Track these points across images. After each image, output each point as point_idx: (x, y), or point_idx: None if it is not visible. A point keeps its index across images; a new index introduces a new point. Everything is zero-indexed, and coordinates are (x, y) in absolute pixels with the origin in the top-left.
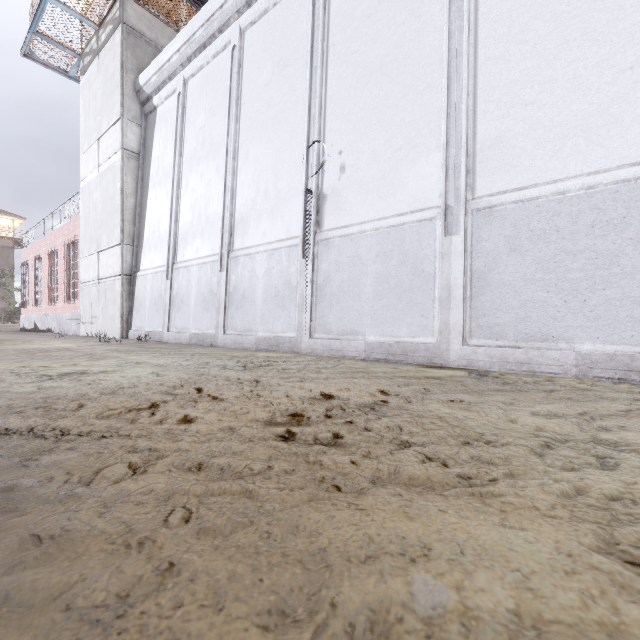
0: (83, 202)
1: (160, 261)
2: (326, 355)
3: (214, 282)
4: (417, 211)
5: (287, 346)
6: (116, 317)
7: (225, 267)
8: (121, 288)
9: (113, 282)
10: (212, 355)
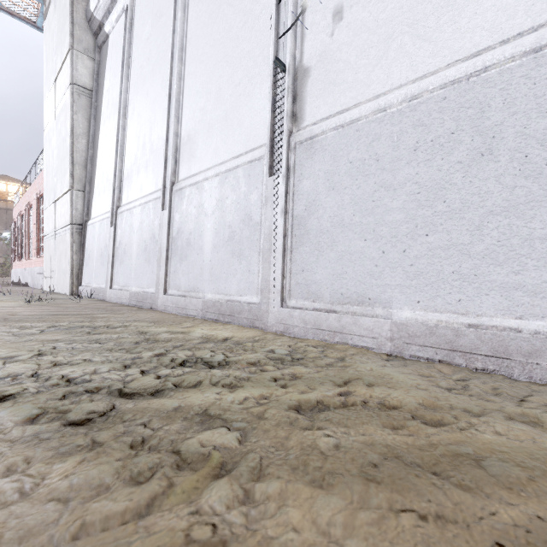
0: (45, 151)
1: (107, 206)
2: (310, 338)
3: (156, 225)
4: (521, 34)
5: (245, 317)
6: (67, 271)
7: (167, 204)
8: (71, 239)
9: (65, 233)
10: (119, 334)
